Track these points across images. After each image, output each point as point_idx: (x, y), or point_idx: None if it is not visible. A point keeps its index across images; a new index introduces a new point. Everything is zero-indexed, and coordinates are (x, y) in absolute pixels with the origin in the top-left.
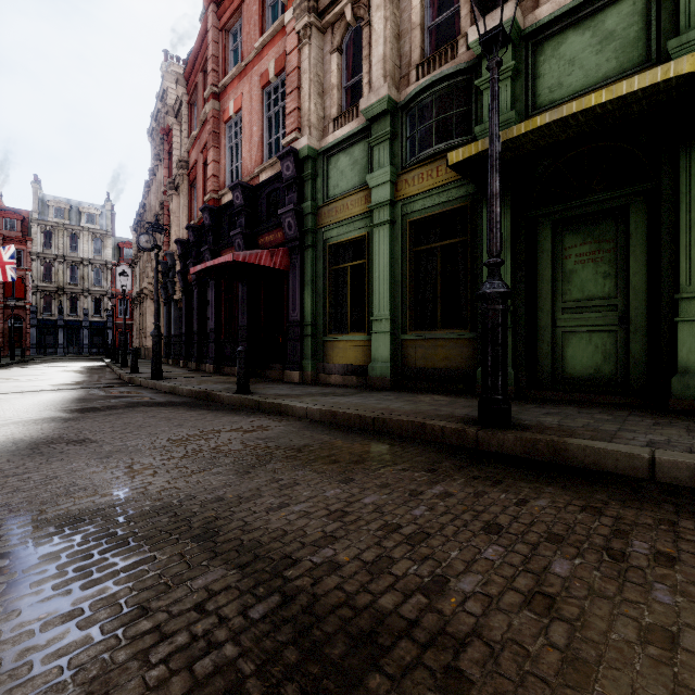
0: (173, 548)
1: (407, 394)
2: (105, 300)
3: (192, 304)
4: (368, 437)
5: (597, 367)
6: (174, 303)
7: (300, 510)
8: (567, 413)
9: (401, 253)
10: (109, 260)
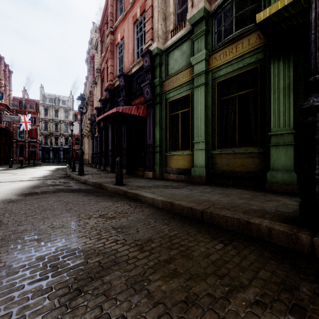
0: None
1: (218, 188)
2: (70, 138)
3: (102, 138)
4: (200, 229)
5: None
6: (95, 138)
7: None
8: None
9: (211, 102)
10: (71, 120)
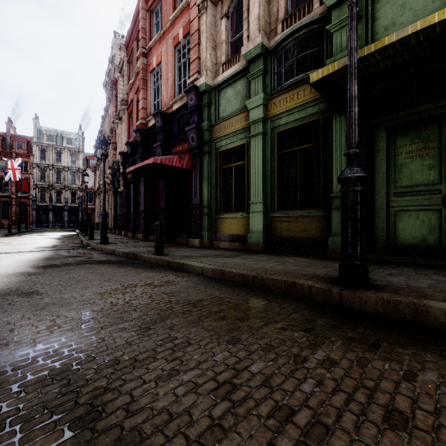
0: (44, 440)
1: (276, 256)
2: (78, 192)
3: (130, 194)
4: (250, 292)
5: (423, 237)
6: (119, 194)
7: (188, 381)
8: (407, 274)
9: (270, 155)
10: (80, 167)
